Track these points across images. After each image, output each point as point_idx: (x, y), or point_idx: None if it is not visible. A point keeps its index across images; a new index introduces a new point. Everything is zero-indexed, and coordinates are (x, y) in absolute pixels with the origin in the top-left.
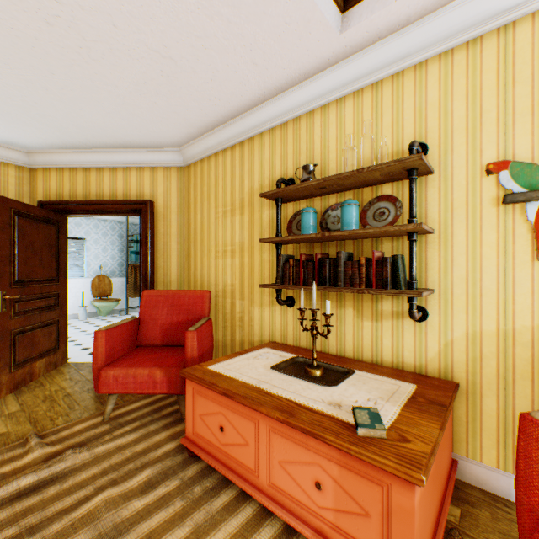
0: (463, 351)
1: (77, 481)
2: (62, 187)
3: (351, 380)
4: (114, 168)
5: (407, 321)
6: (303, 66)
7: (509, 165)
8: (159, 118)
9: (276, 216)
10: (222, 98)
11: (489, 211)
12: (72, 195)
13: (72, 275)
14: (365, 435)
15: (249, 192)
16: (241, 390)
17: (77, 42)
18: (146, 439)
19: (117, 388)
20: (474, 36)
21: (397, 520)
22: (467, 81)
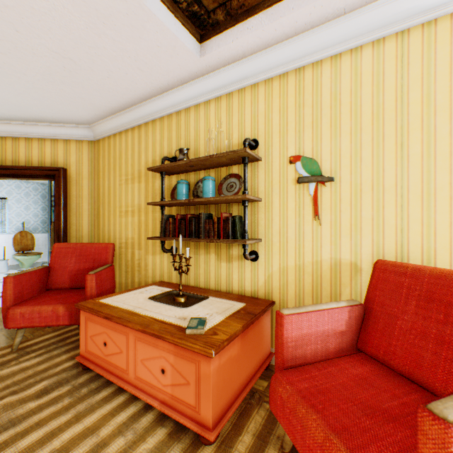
0: (278, 280)
1: None
2: None
3: (204, 303)
4: (29, 138)
5: (247, 261)
6: (179, 75)
7: (301, 158)
8: (68, 101)
9: (161, 185)
10: (120, 91)
11: (291, 188)
12: None
13: None
14: (191, 333)
15: (145, 165)
16: (118, 313)
17: None
18: (49, 361)
19: (24, 323)
20: (283, 72)
21: (203, 382)
22: (280, 101)
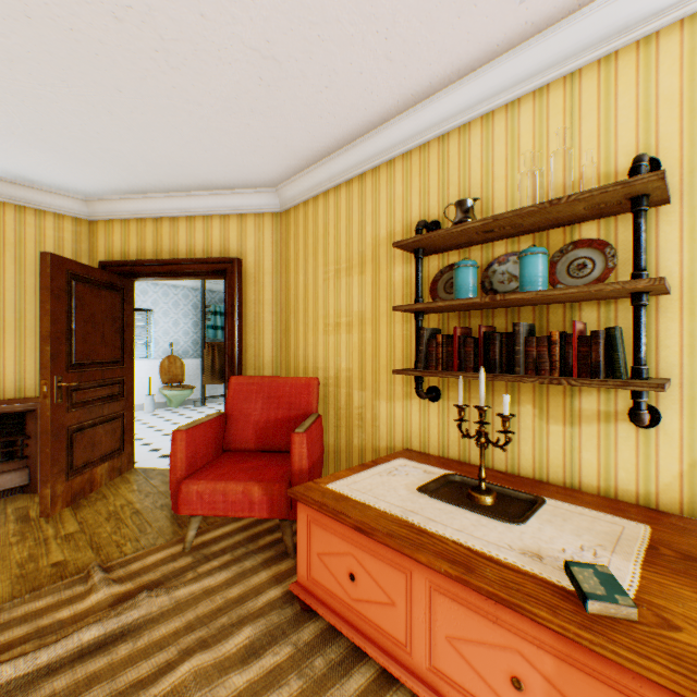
0: None
1: (155, 638)
2: (128, 243)
3: (542, 513)
4: (191, 216)
5: (623, 426)
6: (458, 59)
7: None
8: (252, 146)
9: (416, 274)
10: (338, 114)
11: None
12: (139, 254)
13: (136, 356)
14: (601, 614)
15: (373, 242)
16: (382, 524)
17: (153, 43)
18: (242, 580)
19: (202, 509)
20: None
21: None
22: None
